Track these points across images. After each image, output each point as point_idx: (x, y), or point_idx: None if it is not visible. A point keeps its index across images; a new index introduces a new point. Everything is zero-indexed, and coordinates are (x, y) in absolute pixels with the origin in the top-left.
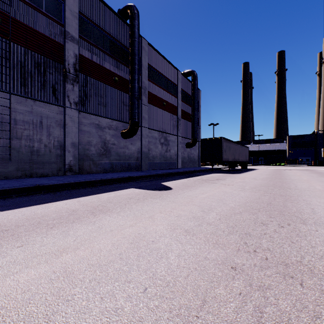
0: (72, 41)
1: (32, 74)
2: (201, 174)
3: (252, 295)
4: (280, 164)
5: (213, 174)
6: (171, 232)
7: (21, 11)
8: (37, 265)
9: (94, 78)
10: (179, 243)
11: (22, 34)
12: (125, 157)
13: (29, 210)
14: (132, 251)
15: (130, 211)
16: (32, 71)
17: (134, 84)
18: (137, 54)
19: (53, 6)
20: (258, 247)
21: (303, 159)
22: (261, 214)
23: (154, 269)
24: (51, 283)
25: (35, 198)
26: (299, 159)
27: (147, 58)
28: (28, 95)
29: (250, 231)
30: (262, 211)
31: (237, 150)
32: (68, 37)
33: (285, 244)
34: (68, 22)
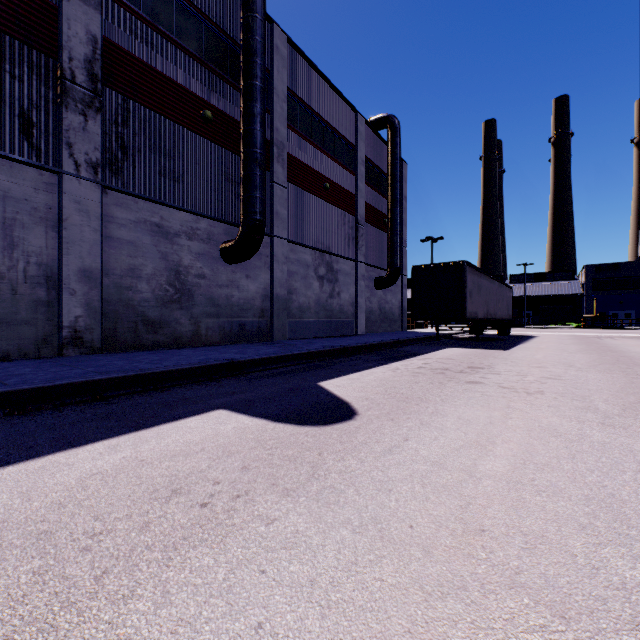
0: None
1: None
2: (419, 352)
3: None
4: (569, 325)
5: (449, 352)
6: None
7: None
8: None
9: (149, 107)
10: None
11: None
12: (231, 308)
13: None
14: None
15: None
16: None
17: (252, 127)
18: (261, 52)
19: None
20: None
21: (618, 314)
22: None
23: None
24: None
25: None
26: (610, 314)
27: (286, 75)
28: None
29: None
30: None
31: (492, 294)
32: None
33: None
34: None
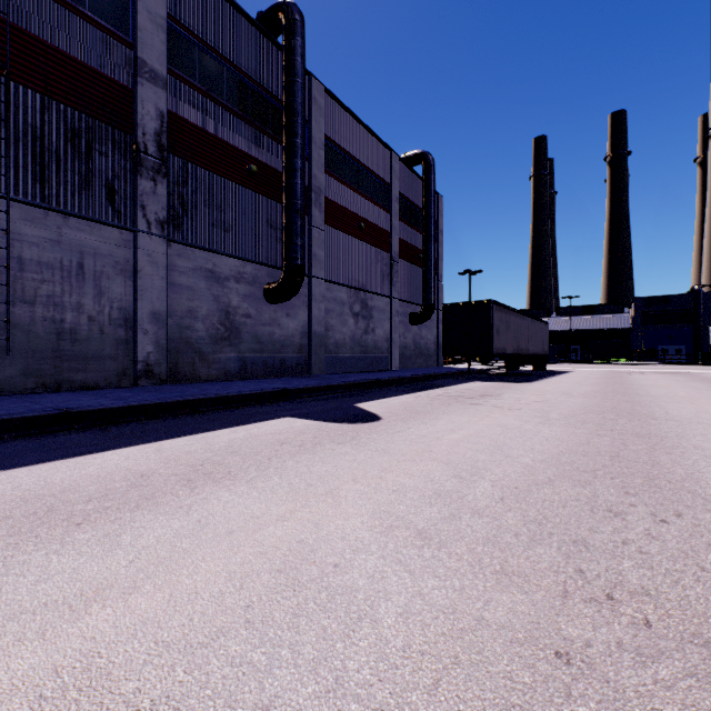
0: (152, 81)
1: (59, 155)
2: (445, 384)
3: None
4: (617, 361)
5: (473, 384)
6: (382, 536)
7: (34, 12)
8: (14, 644)
9: (204, 167)
10: (406, 571)
11: (37, 64)
12: (273, 344)
13: (33, 475)
14: (280, 599)
15: (280, 478)
16: (60, 148)
17: (293, 181)
18: (301, 113)
19: (109, 2)
20: (618, 586)
21: (668, 349)
22: (602, 485)
23: (339, 659)
24: None
25: (57, 441)
26: (659, 349)
27: (323, 123)
28: (51, 203)
29: (584, 533)
30: (603, 477)
31: (523, 330)
32: (142, 73)
33: (685, 574)
34: (142, 38)
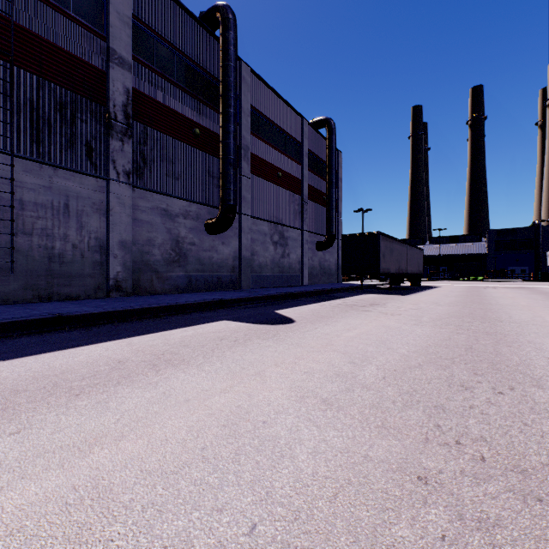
0: (120, 65)
1: (50, 122)
2: (343, 296)
3: (469, 542)
4: (476, 279)
5: (364, 296)
6: (297, 403)
7: (32, 13)
8: (43, 472)
9: (160, 130)
10: (314, 426)
11: (34, 53)
12: (212, 266)
13: (39, 361)
14: (225, 443)
15: (221, 363)
16: (51, 116)
17: (228, 141)
18: (234, 89)
19: (88, 5)
20: (464, 435)
21: (515, 269)
22: (458, 368)
23: (268, 481)
24: (66, 512)
25: (53, 338)
26: (508, 269)
27: (250, 96)
28: (44, 158)
29: (443, 401)
30: (459, 362)
31: (403, 254)
32: (113, 59)
33: (512, 428)
34: (113, 33)
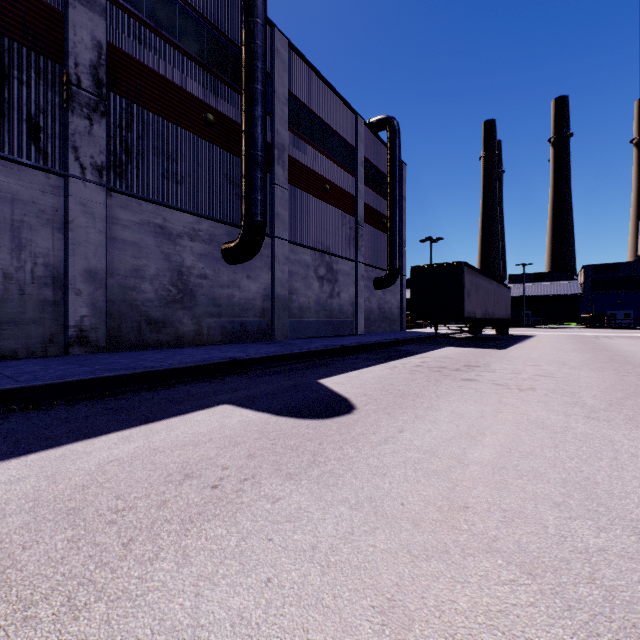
0: (86, 5)
1: None
2: (417, 351)
3: None
4: (568, 325)
5: (447, 351)
6: None
7: None
8: None
9: (152, 111)
10: None
11: None
12: (232, 308)
13: None
14: None
15: None
16: None
17: (253, 130)
18: (262, 57)
19: None
20: None
21: (617, 314)
22: None
23: None
24: None
25: None
26: (608, 314)
27: (287, 78)
28: None
29: None
30: None
31: (490, 294)
32: None
33: None
34: None
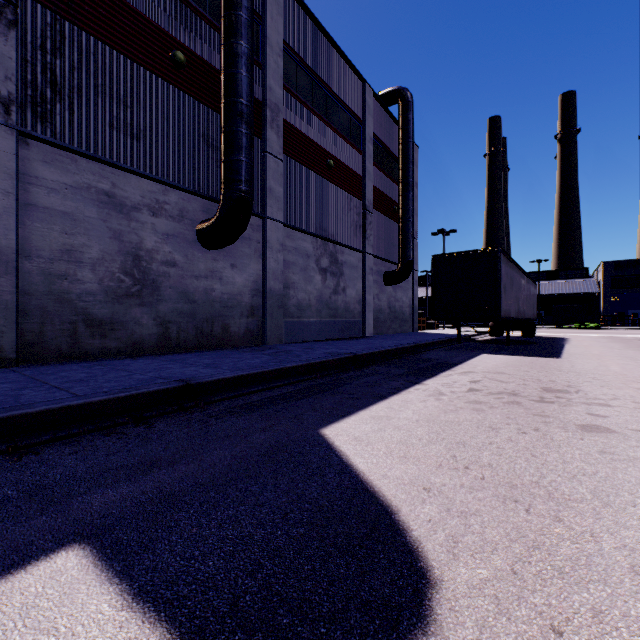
0: None
1: None
2: (450, 360)
3: None
4: (586, 326)
5: (489, 360)
6: None
7: None
8: None
9: (95, 35)
10: None
11: None
12: (211, 305)
13: None
14: None
15: None
16: None
17: (235, 71)
18: None
19: None
20: None
21: (639, 313)
22: None
23: None
24: None
25: None
26: (629, 313)
27: (282, 24)
28: None
29: None
30: None
31: (522, 289)
32: None
33: None
34: None
